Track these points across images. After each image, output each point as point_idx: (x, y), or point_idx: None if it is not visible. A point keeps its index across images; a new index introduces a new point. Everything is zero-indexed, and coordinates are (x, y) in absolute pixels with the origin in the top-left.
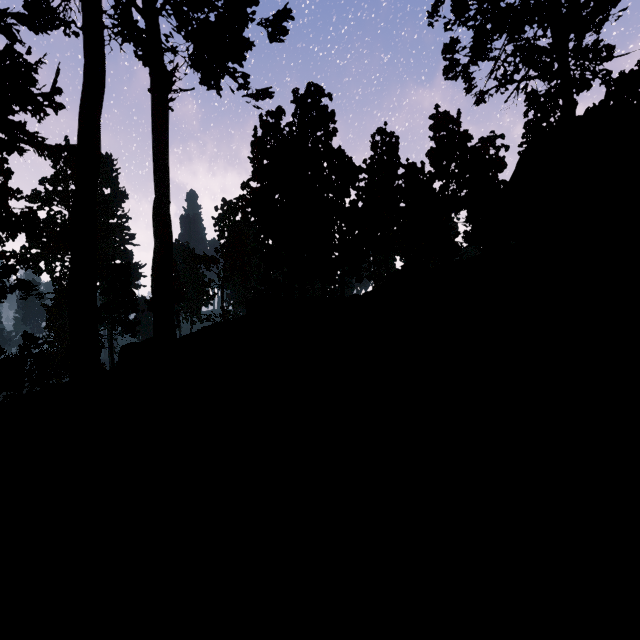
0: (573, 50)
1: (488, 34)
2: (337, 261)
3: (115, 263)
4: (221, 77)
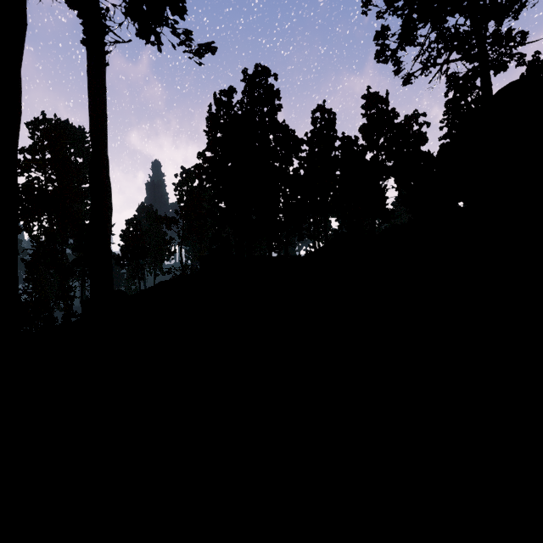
0: (489, 37)
1: (415, 22)
2: (282, 223)
3: (85, 223)
4: (156, 24)
